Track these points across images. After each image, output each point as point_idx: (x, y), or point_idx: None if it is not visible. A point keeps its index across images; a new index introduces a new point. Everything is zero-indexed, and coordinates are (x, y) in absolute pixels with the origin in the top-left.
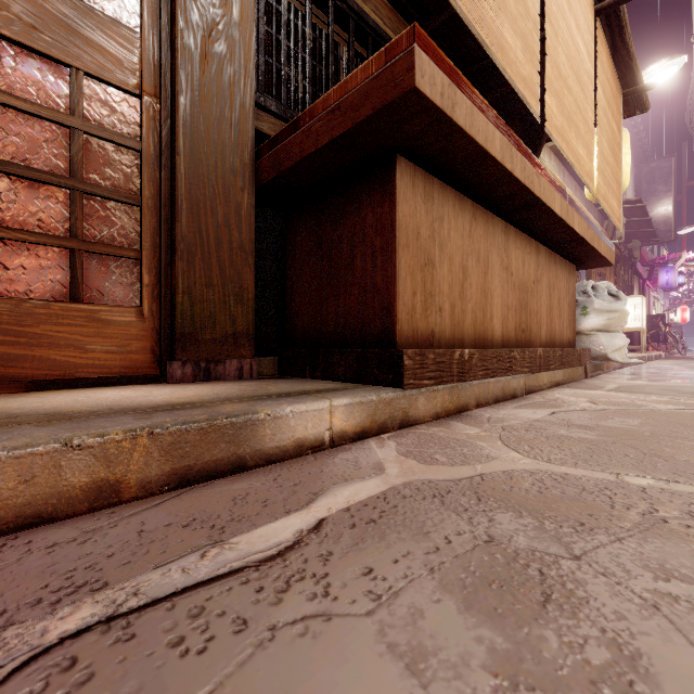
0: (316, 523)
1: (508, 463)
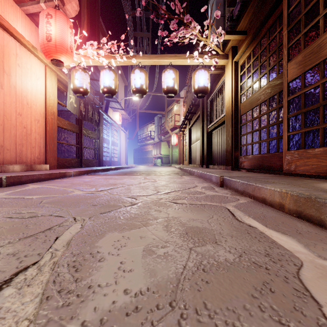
0: (253, 226)
1: None
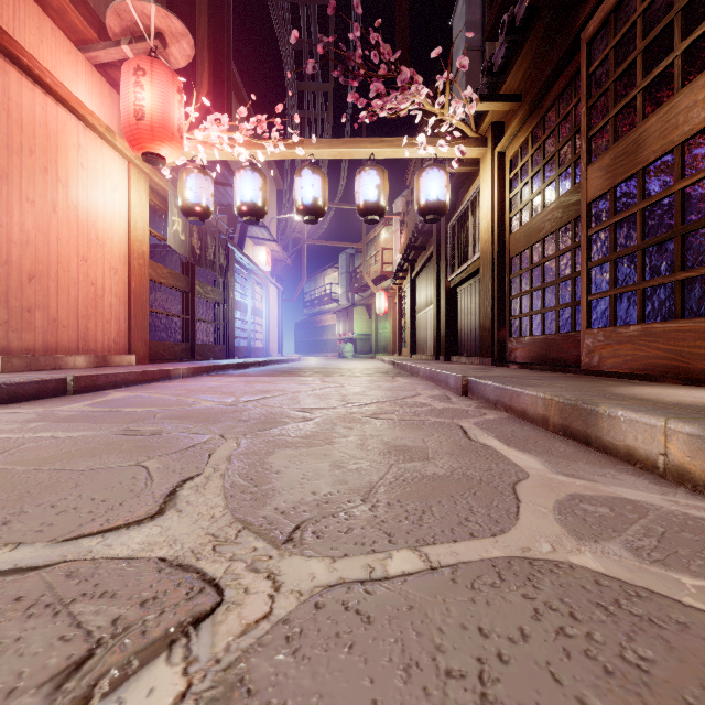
0: (489, 445)
1: (543, 529)
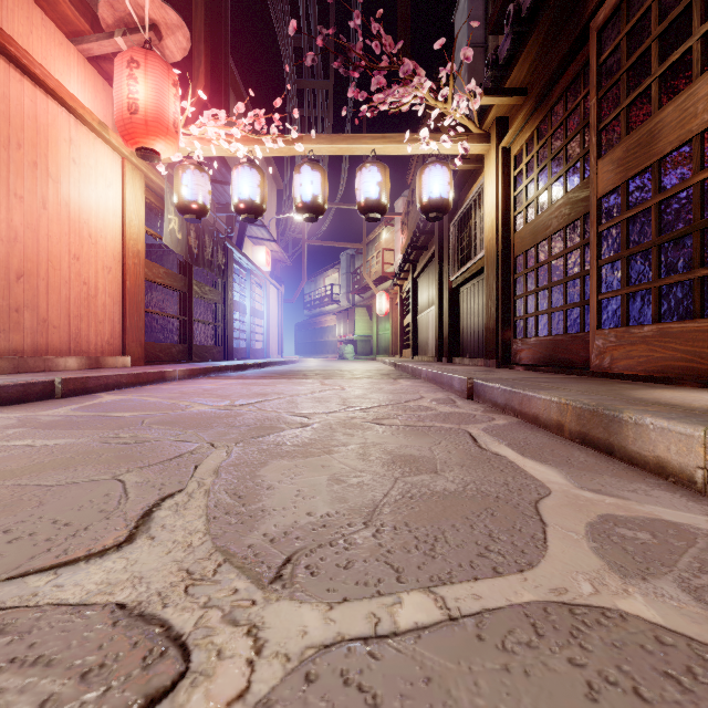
0: (502, 455)
1: (578, 562)
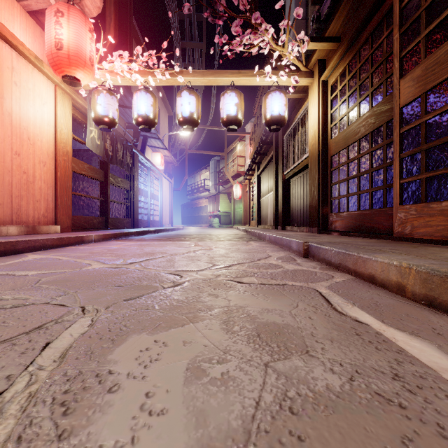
0: (363, 322)
1: None
